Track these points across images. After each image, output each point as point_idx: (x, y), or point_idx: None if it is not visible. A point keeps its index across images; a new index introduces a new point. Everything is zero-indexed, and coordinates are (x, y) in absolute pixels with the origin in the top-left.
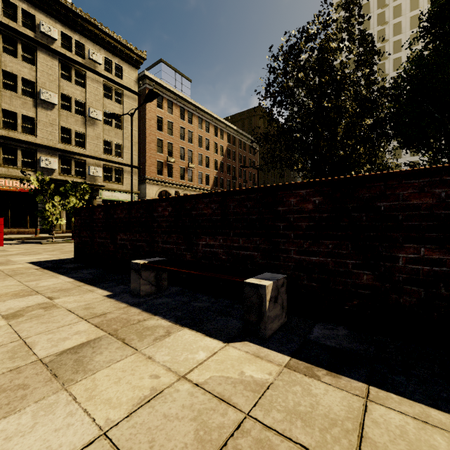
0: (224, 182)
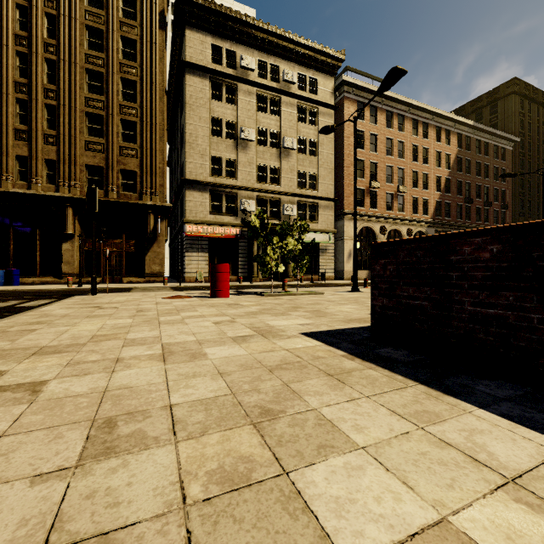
0: (451, 208)
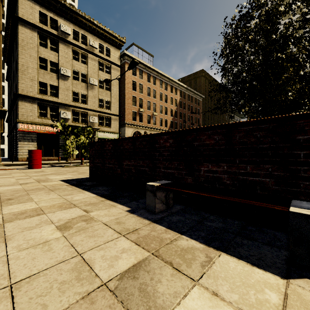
0: (177, 124)
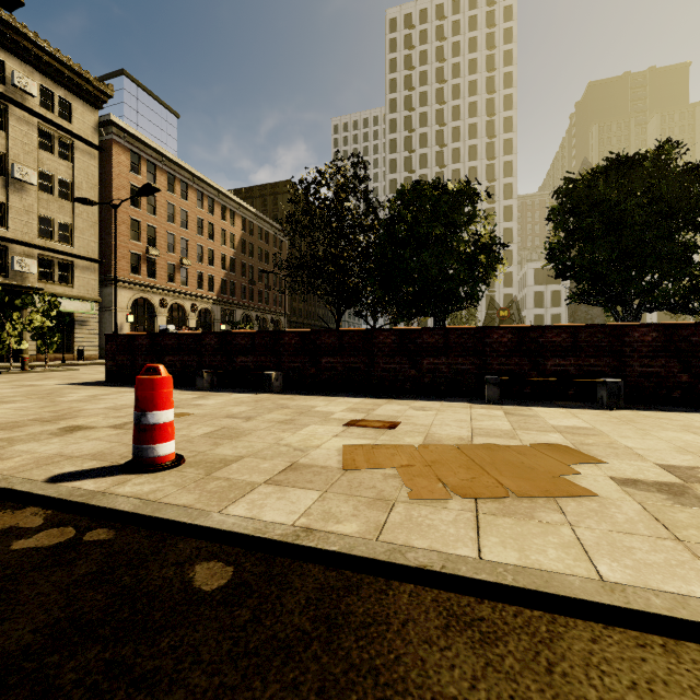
0: (237, 287)
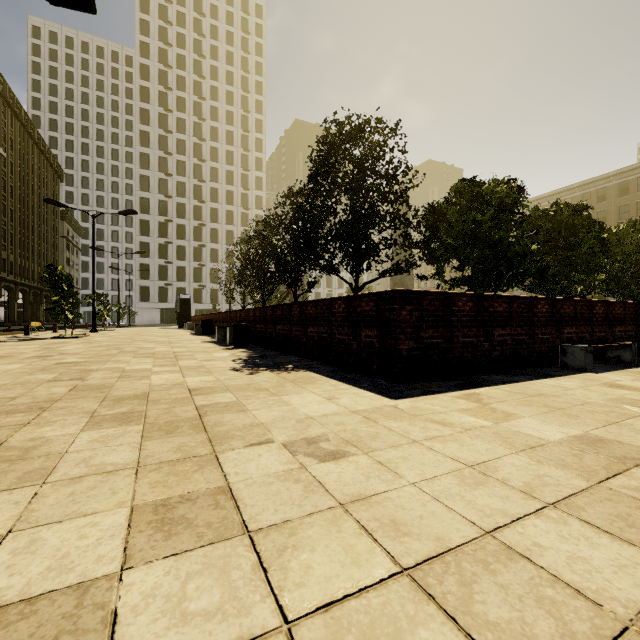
0: None
